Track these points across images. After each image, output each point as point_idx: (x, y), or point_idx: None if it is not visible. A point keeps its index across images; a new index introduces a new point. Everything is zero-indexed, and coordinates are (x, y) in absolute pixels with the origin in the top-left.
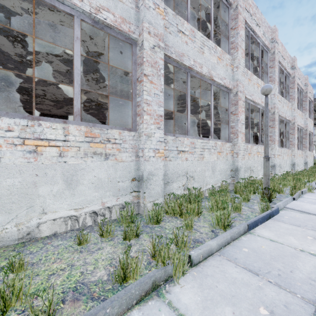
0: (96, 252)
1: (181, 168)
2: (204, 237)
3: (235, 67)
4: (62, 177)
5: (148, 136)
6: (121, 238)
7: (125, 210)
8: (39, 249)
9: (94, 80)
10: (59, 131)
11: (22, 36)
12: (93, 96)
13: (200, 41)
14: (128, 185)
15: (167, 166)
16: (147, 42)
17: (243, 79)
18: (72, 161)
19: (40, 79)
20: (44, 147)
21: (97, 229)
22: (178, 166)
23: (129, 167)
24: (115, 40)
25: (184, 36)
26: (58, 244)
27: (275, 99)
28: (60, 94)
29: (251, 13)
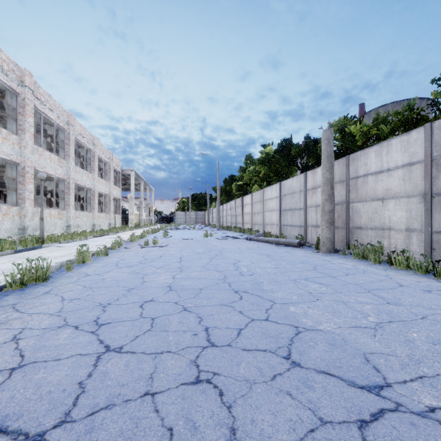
0: None
1: None
2: None
3: (23, 146)
4: None
5: None
6: None
7: None
8: None
9: None
10: None
11: None
12: None
13: None
14: None
15: None
16: None
17: (31, 157)
18: None
19: None
20: None
21: None
22: None
23: None
24: None
25: None
26: None
27: (71, 172)
28: None
29: (43, 100)
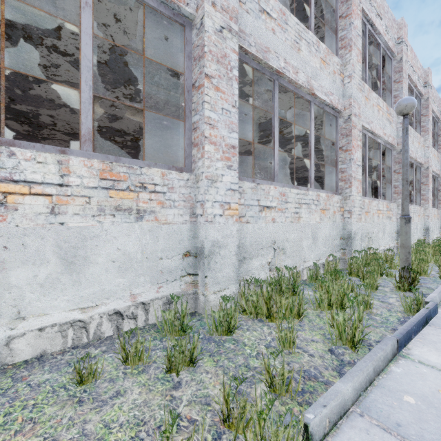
0: (109, 403)
1: (266, 234)
2: (319, 365)
3: (346, 76)
4: (57, 251)
5: (211, 179)
6: (162, 367)
7: (171, 310)
8: (1, 393)
9: (126, 98)
10: (51, 167)
11: (3, 16)
12: (127, 125)
13: (295, 30)
14: (178, 264)
15: (242, 232)
16: (210, 19)
17: (358, 96)
18: (76, 223)
19: (44, 97)
20: (20, 196)
21: (119, 346)
22: (261, 232)
23: (179, 232)
24: (156, 22)
25: (270, 19)
26: (41, 380)
27: None
28: (77, 122)
29: None
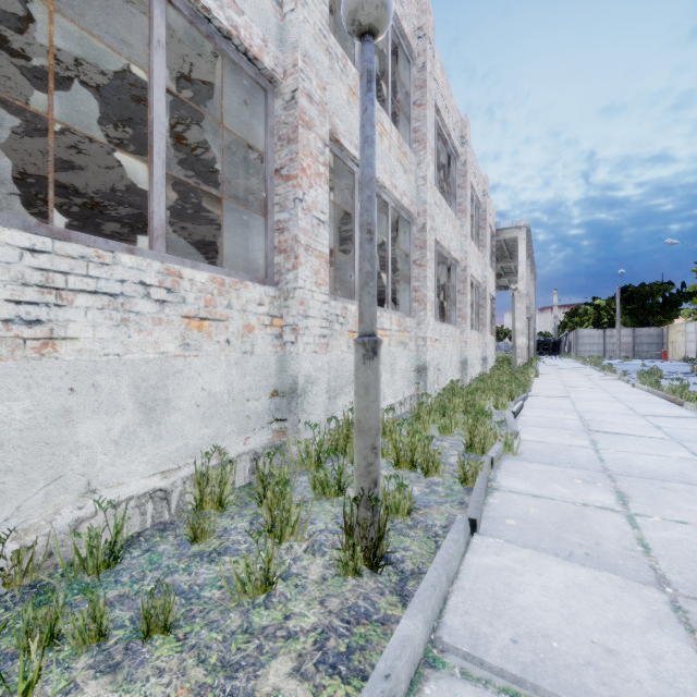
0: None
1: None
2: None
3: None
4: None
5: None
6: None
7: None
8: None
9: None
10: None
11: None
12: None
13: None
14: None
15: None
16: None
17: (321, 60)
18: None
19: None
20: None
21: None
22: None
23: None
24: None
25: None
26: None
27: (427, 192)
28: None
29: None
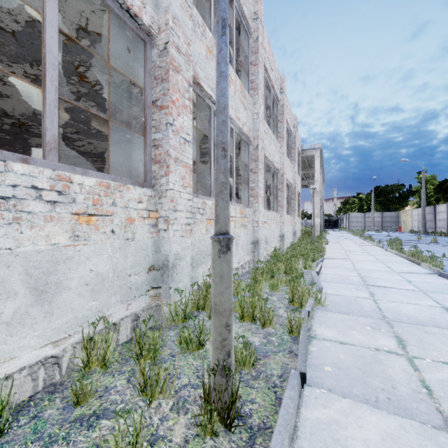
0: None
1: None
2: None
3: None
4: None
5: None
6: None
7: None
8: None
9: None
10: None
11: None
12: None
13: None
14: None
15: None
16: None
17: (187, 23)
18: None
19: None
20: None
21: None
22: None
23: None
24: None
25: None
26: None
27: (260, 124)
28: None
29: None
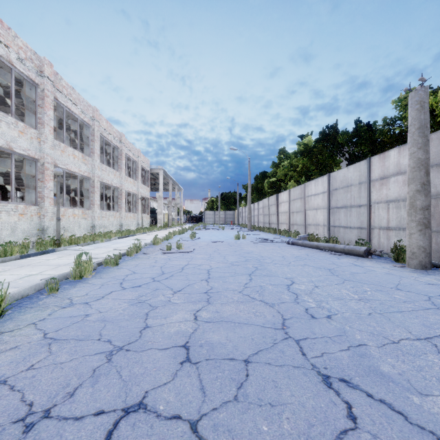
0: None
1: None
2: None
3: (42, 141)
4: None
5: None
6: None
7: None
8: None
9: None
10: None
11: None
12: None
13: None
14: None
15: None
16: None
17: (52, 152)
18: None
19: None
20: None
21: None
22: None
23: None
24: None
25: None
26: None
27: (96, 170)
28: None
29: (65, 93)
